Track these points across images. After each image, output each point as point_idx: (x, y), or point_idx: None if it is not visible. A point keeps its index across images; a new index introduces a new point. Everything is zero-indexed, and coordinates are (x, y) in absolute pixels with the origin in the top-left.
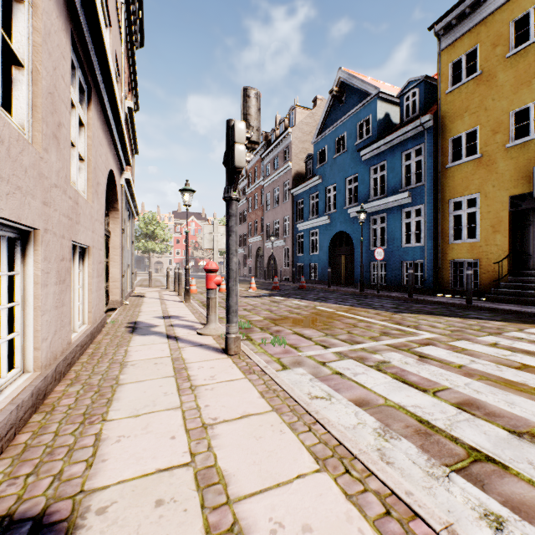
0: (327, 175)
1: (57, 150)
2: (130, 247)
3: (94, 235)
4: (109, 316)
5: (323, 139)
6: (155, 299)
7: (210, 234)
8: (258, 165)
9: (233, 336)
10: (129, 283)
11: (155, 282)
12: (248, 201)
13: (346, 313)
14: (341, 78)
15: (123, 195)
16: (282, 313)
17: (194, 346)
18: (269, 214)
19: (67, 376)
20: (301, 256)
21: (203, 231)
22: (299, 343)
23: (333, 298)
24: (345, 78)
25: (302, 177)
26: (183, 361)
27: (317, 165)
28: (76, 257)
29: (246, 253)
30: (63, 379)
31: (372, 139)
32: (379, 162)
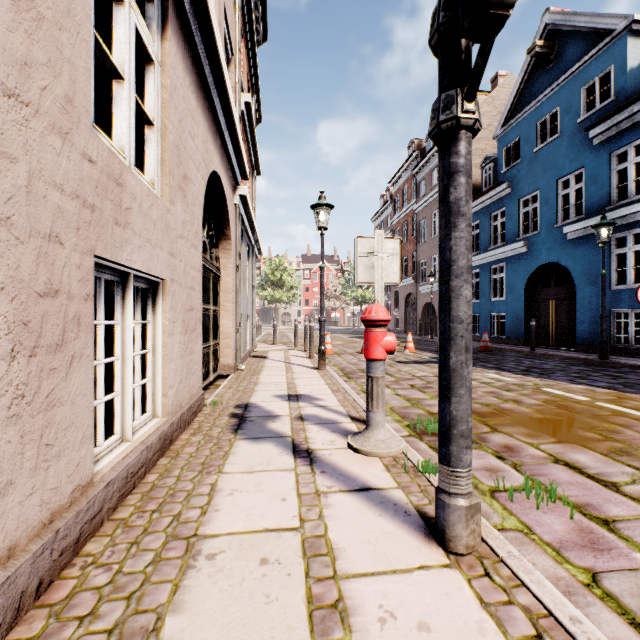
0: (521, 179)
1: (15, 2)
2: (250, 292)
3: (174, 261)
4: (217, 388)
5: (513, 127)
6: (278, 362)
7: (368, 255)
8: (408, 184)
9: (463, 503)
10: (248, 340)
11: (281, 338)
12: (394, 234)
13: (622, 406)
14: (548, 24)
15: (237, 218)
16: (483, 398)
17: (349, 491)
18: (424, 247)
19: (54, 587)
20: (475, 303)
21: (356, 251)
22: (601, 505)
23: (558, 371)
24: (557, 21)
25: (475, 191)
26: (331, 563)
27: (502, 167)
28: (128, 297)
29: (390, 301)
30: (37, 600)
31: (615, 105)
32: (631, 141)
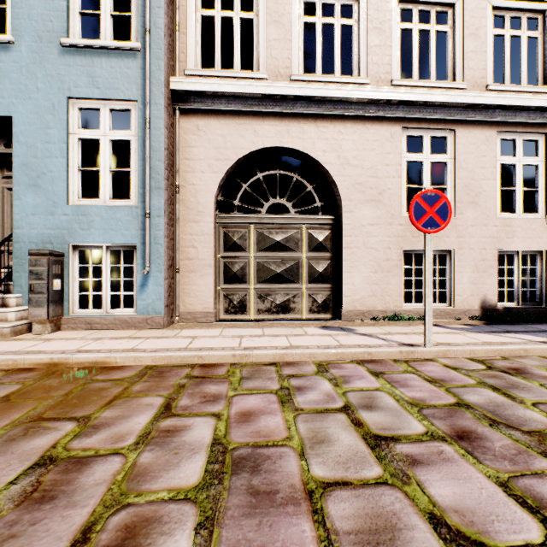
0: None
1: None
2: None
3: None
4: None
5: None
6: None
7: None
8: None
9: None
10: None
11: None
12: None
13: None
14: None
15: None
16: None
17: None
18: None
19: None
20: None
21: None
22: None
23: None
24: None
25: None
26: None
27: None
28: None
29: None
30: None
31: None
32: None
